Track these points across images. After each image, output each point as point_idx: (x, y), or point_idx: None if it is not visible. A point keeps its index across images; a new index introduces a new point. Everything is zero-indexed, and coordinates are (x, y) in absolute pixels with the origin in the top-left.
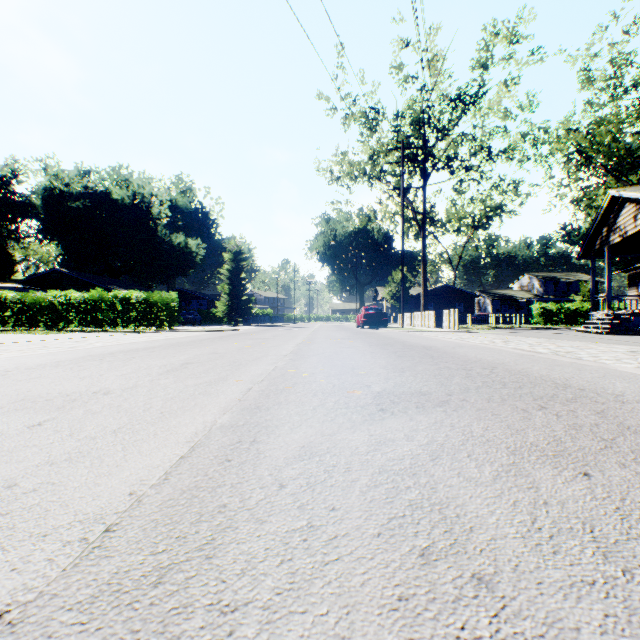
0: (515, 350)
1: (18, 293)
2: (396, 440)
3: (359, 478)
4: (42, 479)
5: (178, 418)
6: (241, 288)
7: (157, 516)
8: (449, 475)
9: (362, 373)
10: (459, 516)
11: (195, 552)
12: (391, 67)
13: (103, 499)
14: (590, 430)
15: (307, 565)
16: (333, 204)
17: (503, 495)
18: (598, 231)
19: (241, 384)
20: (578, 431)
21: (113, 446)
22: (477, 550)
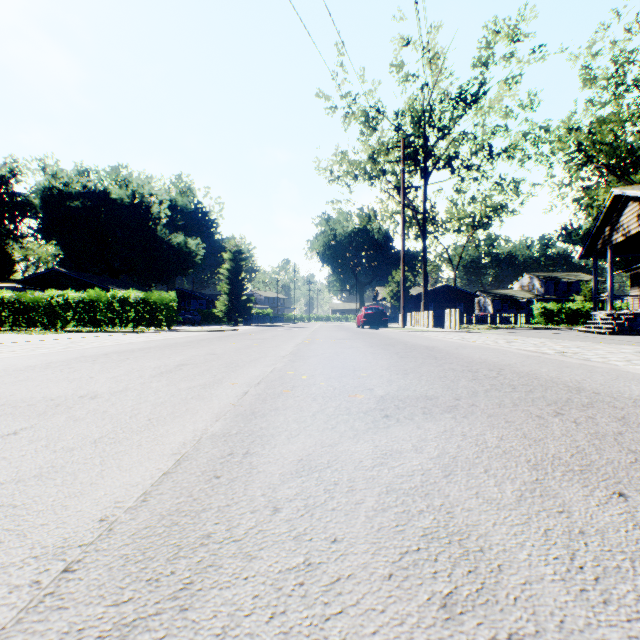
0: (520, 351)
1: (15, 293)
2: (404, 452)
3: (364, 499)
4: (3, 501)
5: (166, 426)
6: (241, 288)
7: (128, 550)
8: (466, 496)
9: (364, 375)
10: (483, 550)
11: (167, 602)
12: (391, 65)
13: (68, 527)
14: (615, 440)
15: (304, 621)
16: (333, 203)
17: (531, 522)
18: (600, 230)
19: (237, 387)
20: (602, 441)
21: (90, 459)
22: (510, 599)
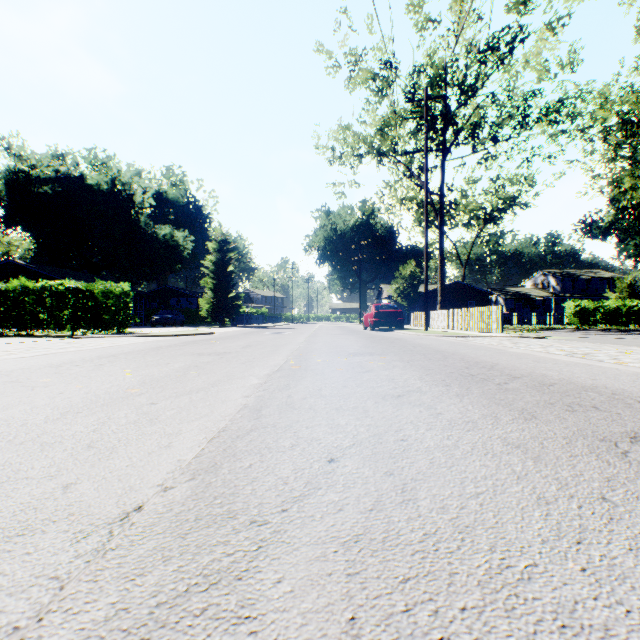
0: None
1: None
2: None
3: None
4: None
5: None
6: (228, 283)
7: None
8: None
9: None
10: None
11: None
12: (408, 5)
13: None
14: None
15: None
16: (335, 185)
17: None
18: None
19: None
20: None
21: None
22: None
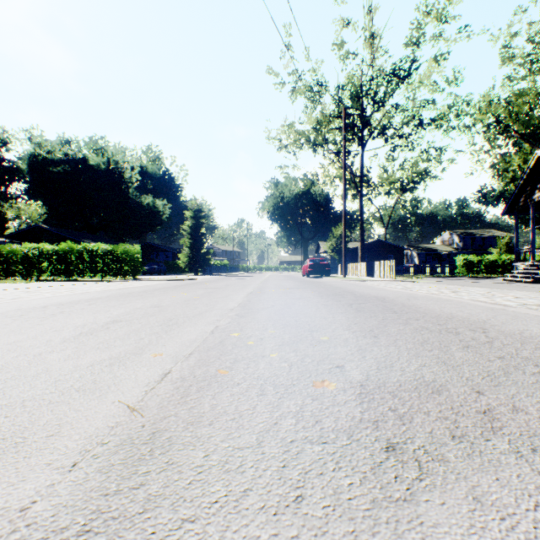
0: (477, 302)
1: None
2: None
3: None
4: None
5: None
6: (201, 242)
7: None
8: None
9: (324, 339)
10: None
11: None
12: (333, 44)
13: None
14: None
15: None
16: (281, 168)
17: None
18: (523, 189)
19: (157, 363)
20: None
21: None
22: None
